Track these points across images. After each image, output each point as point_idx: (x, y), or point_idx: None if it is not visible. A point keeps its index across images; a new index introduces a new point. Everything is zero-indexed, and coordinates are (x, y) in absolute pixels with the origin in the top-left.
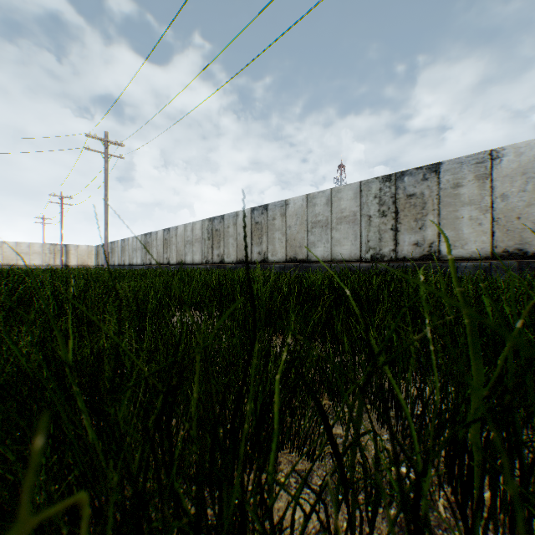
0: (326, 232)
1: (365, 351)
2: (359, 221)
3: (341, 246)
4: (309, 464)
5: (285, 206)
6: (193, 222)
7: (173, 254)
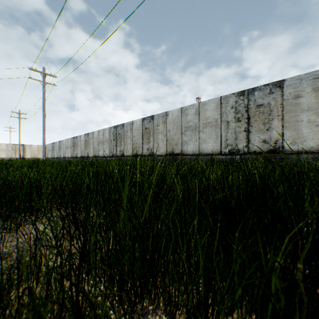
0: (195, 134)
1: None
2: (220, 125)
3: (206, 143)
4: None
5: (166, 116)
6: (104, 129)
7: (91, 150)
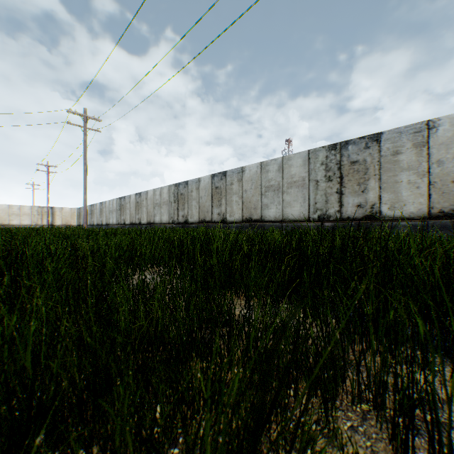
0: (278, 195)
1: (358, 331)
2: (308, 185)
3: (291, 207)
4: None
5: (241, 173)
6: (161, 187)
7: (144, 215)
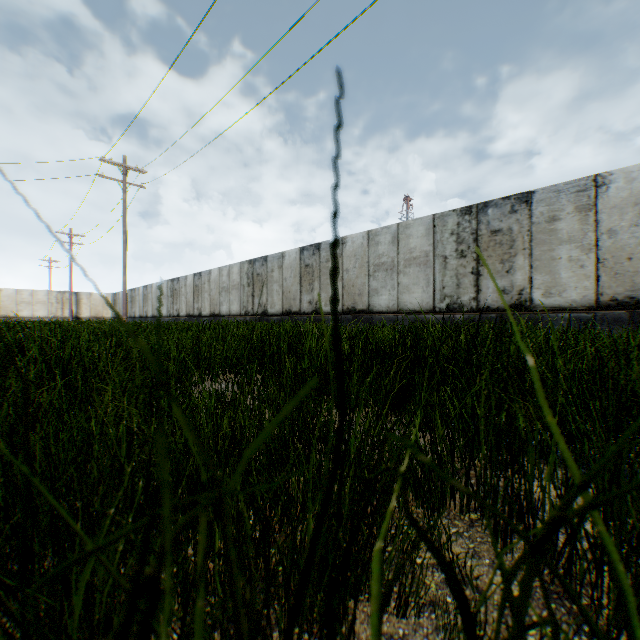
0: (391, 277)
1: (468, 436)
2: (433, 263)
3: (410, 293)
4: (400, 622)
5: (341, 246)
6: (230, 265)
7: (205, 304)
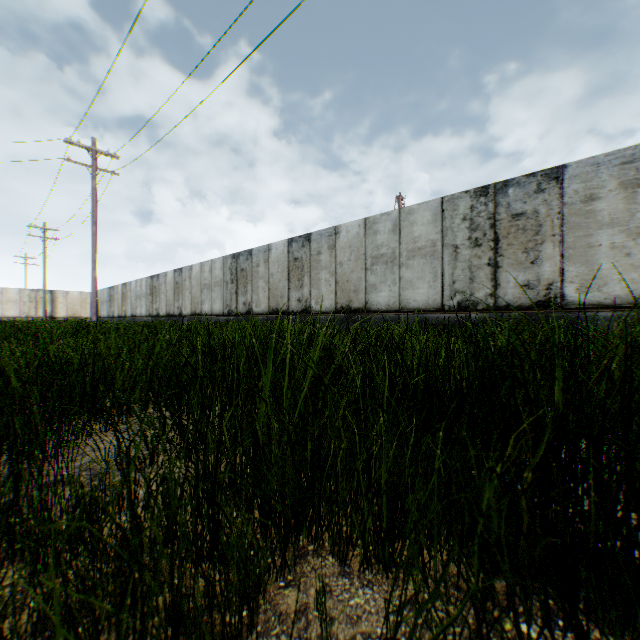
0: (392, 270)
1: None
2: (441, 253)
3: (414, 289)
4: None
5: (334, 236)
6: (212, 260)
7: (186, 302)
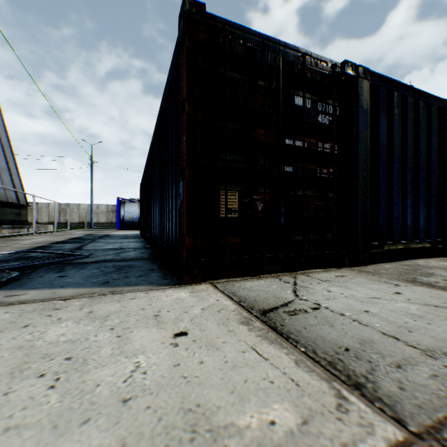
0: None
1: None
2: None
3: None
4: None
5: None
6: None
7: None
